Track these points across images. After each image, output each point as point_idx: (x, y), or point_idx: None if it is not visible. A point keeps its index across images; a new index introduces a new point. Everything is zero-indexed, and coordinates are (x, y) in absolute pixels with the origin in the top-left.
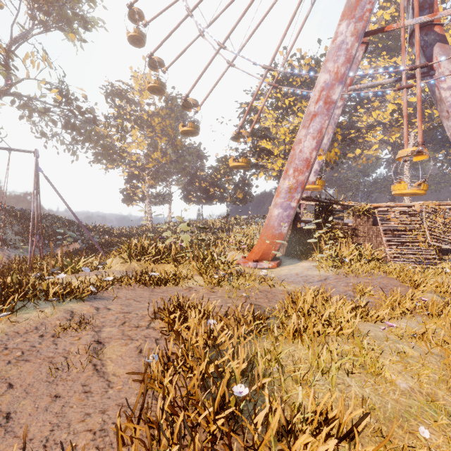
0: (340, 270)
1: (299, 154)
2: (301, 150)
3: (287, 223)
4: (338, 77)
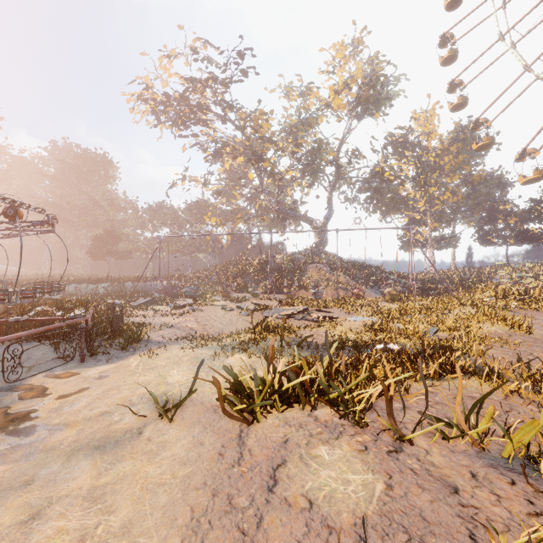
0: None
1: None
2: None
3: None
4: None
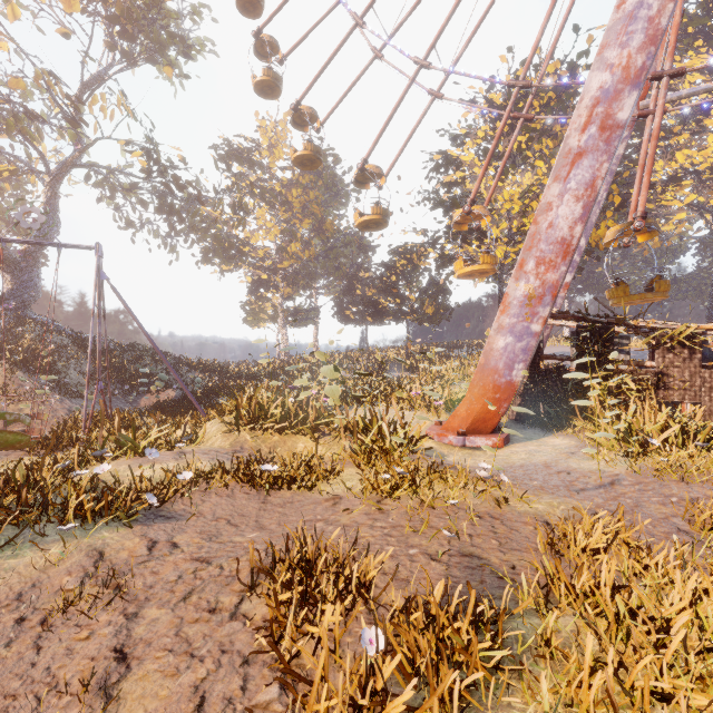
0: (640, 462)
1: (548, 232)
2: (551, 223)
3: (524, 364)
4: (630, 75)
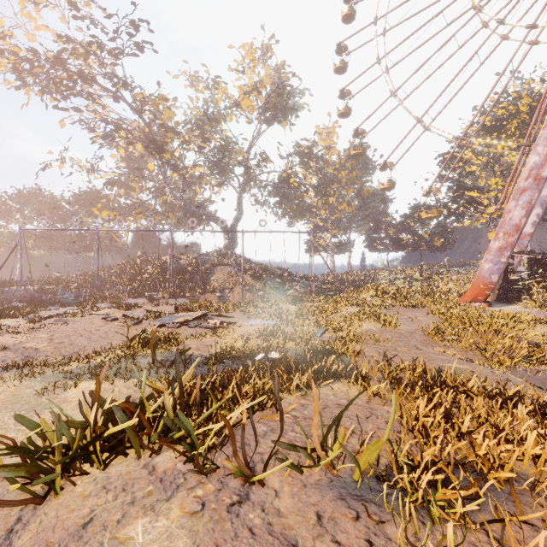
0: (544, 309)
1: (509, 221)
2: (510, 218)
3: (497, 275)
4: None
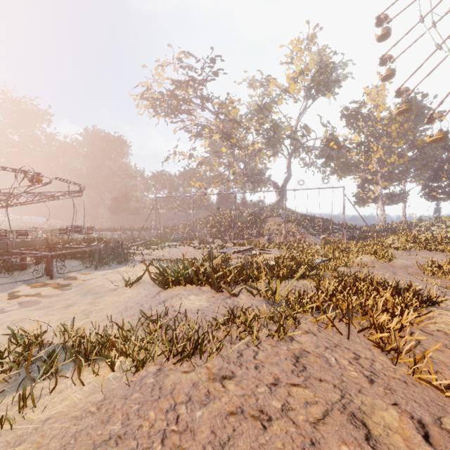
0: None
1: None
2: None
3: None
4: None
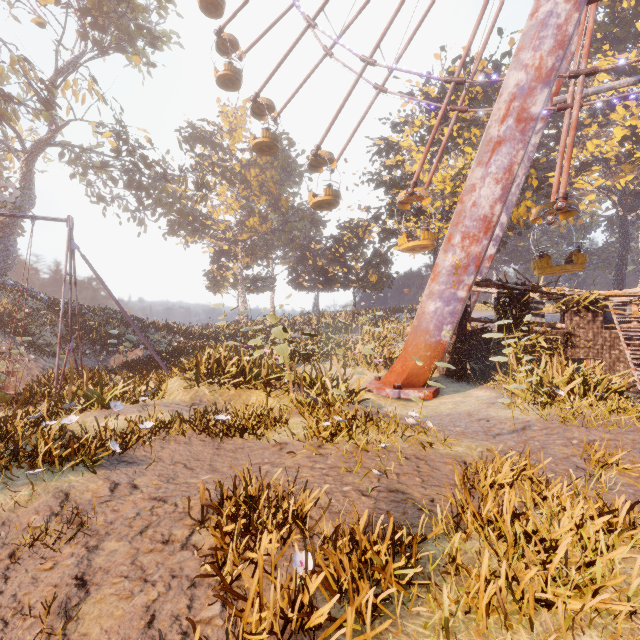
0: (549, 410)
1: (472, 210)
2: (475, 203)
3: (451, 325)
4: (542, 74)
